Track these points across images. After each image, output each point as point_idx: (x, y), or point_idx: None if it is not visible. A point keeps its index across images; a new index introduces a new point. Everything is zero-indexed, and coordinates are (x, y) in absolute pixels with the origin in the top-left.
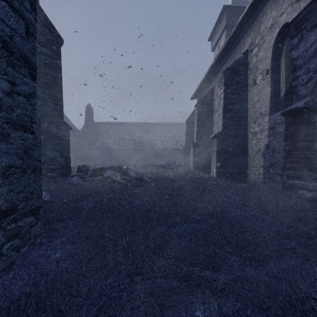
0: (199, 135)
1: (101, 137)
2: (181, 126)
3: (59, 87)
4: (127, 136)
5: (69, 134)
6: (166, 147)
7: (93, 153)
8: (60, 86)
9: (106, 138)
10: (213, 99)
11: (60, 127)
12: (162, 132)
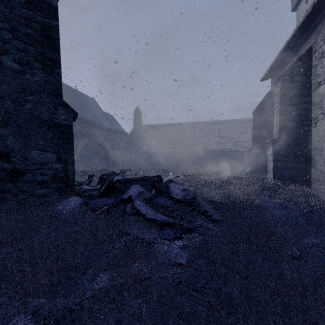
0: (284, 126)
1: (149, 140)
2: (240, 123)
3: (54, 43)
4: (175, 138)
5: (71, 123)
6: (222, 149)
7: (141, 157)
8: (55, 42)
9: (153, 141)
10: (310, 66)
11: (55, 111)
12: (216, 132)
